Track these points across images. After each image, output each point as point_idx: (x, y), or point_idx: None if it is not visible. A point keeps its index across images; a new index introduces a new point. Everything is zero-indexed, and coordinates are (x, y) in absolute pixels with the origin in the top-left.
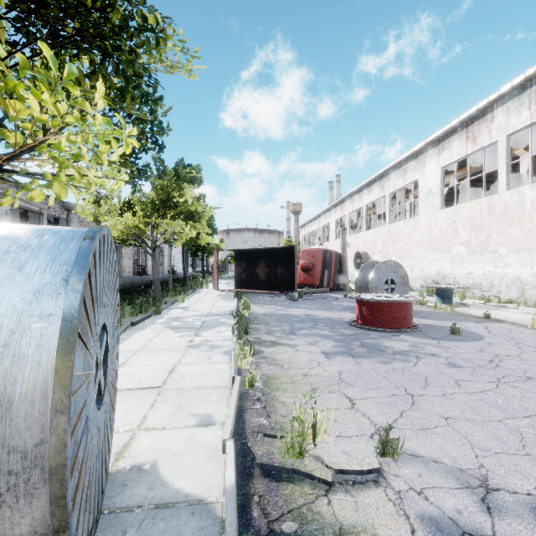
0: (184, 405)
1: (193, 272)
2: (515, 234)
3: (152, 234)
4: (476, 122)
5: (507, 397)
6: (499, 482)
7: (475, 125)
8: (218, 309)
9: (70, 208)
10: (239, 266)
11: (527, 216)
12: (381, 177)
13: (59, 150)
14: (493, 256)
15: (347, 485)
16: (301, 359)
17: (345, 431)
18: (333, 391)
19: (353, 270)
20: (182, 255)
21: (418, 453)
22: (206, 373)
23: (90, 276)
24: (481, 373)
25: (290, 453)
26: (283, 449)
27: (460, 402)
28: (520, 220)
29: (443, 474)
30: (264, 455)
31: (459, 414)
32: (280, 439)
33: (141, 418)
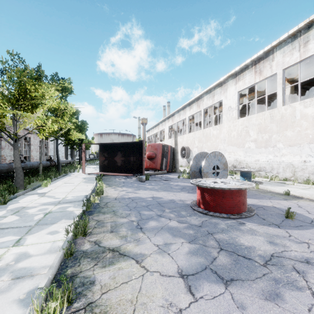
0: None
1: (71, 160)
2: (289, 134)
3: (13, 127)
4: (261, 61)
5: None
6: None
7: (261, 63)
8: (74, 194)
9: None
10: (103, 156)
11: (297, 122)
12: (198, 99)
13: None
14: (274, 149)
15: None
16: (152, 305)
17: None
18: None
19: (179, 158)
20: (56, 146)
21: None
22: None
23: None
24: None
25: None
26: None
27: None
28: (292, 125)
29: None
30: None
31: None
32: None
33: None
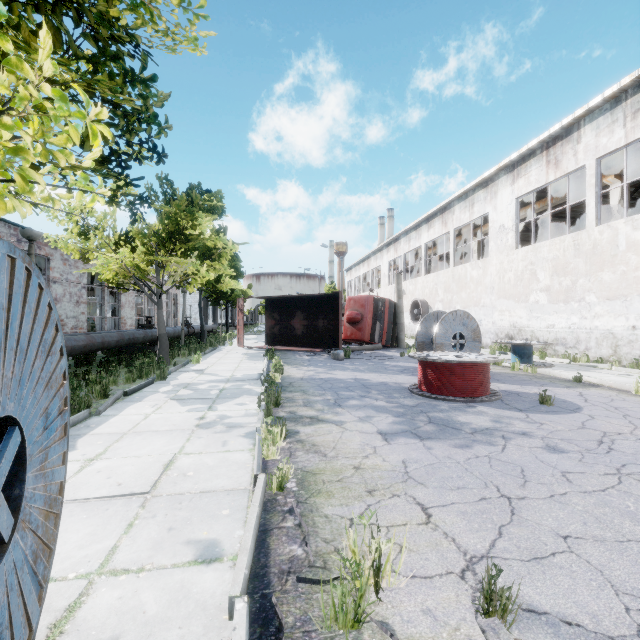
0: (179, 525)
1: (214, 325)
2: (607, 278)
3: (157, 277)
4: (558, 143)
5: (639, 498)
6: None
7: (557, 146)
8: (242, 372)
9: (33, 237)
10: (271, 318)
11: (621, 257)
12: (443, 210)
13: None
14: (580, 305)
15: None
16: (351, 443)
17: (422, 567)
18: (398, 494)
19: (409, 323)
20: (199, 303)
21: (538, 607)
22: (217, 468)
23: None
24: (593, 460)
25: (339, 620)
26: (328, 607)
27: (577, 508)
28: (613, 262)
29: None
30: (297, 624)
31: (581, 530)
32: (324, 585)
33: (108, 550)
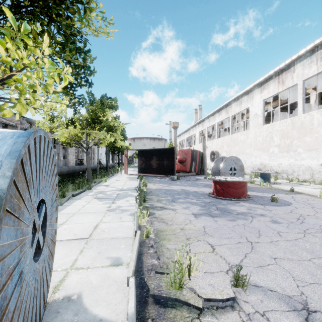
0: (103, 251)
1: (112, 163)
2: (308, 140)
3: (86, 140)
4: (284, 72)
5: (312, 243)
6: (315, 306)
7: (283, 74)
8: (127, 186)
9: (32, 122)
10: (141, 160)
11: (315, 129)
12: (226, 106)
13: (19, 82)
14: (294, 153)
15: (212, 309)
16: (179, 218)
17: (209, 269)
18: (200, 240)
19: (209, 162)
20: (106, 152)
21: (259, 284)
22: (118, 228)
23: (23, 165)
24: (293, 227)
25: (173, 286)
26: (168, 282)
27: (282, 247)
28: (311, 132)
29: (277, 300)
30: (155, 287)
31: (282, 256)
32: (166, 275)
33: (73, 260)
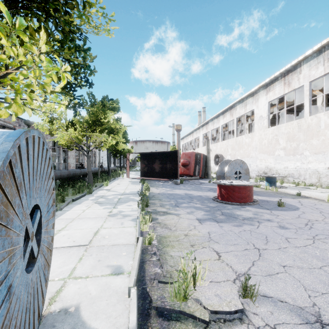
0: (103, 259)
1: (114, 167)
2: (314, 143)
3: (87, 143)
4: (290, 74)
5: (322, 250)
6: None
7: (289, 75)
8: (129, 190)
9: (30, 124)
10: (143, 163)
11: (322, 132)
12: (231, 108)
13: (15, 81)
14: (301, 157)
15: (219, 322)
16: (183, 224)
17: (215, 277)
18: (205, 247)
19: (213, 166)
20: (107, 156)
21: (268, 294)
22: (119, 235)
23: (12, 168)
24: (302, 232)
25: (177, 297)
26: (172, 293)
27: (291, 254)
28: (318, 134)
29: (288, 312)
30: (158, 299)
31: (292, 263)
32: (170, 284)
33: (72, 269)
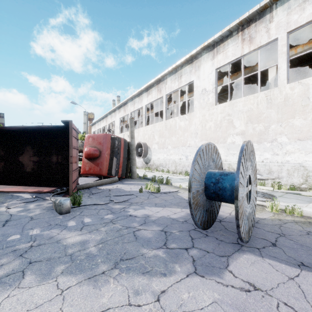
0: None
1: None
2: (298, 123)
3: None
4: (252, 24)
5: None
6: None
7: (252, 27)
8: None
9: None
10: None
11: None
12: (158, 81)
13: None
14: (272, 145)
15: None
16: None
17: None
18: None
19: None
20: None
21: None
22: None
23: None
24: None
25: None
26: None
27: None
28: (304, 110)
29: None
30: None
31: None
32: None
33: None
